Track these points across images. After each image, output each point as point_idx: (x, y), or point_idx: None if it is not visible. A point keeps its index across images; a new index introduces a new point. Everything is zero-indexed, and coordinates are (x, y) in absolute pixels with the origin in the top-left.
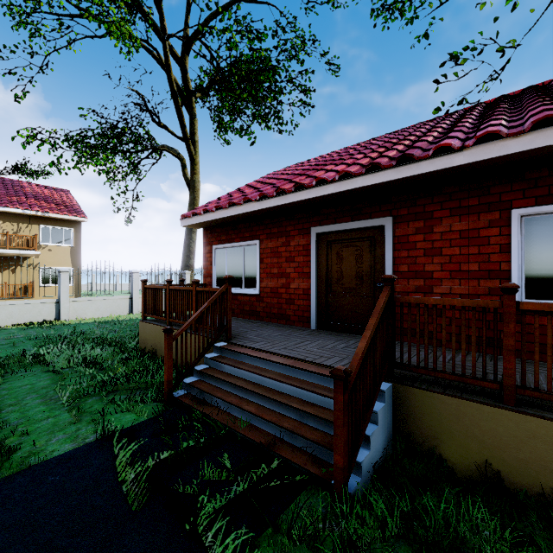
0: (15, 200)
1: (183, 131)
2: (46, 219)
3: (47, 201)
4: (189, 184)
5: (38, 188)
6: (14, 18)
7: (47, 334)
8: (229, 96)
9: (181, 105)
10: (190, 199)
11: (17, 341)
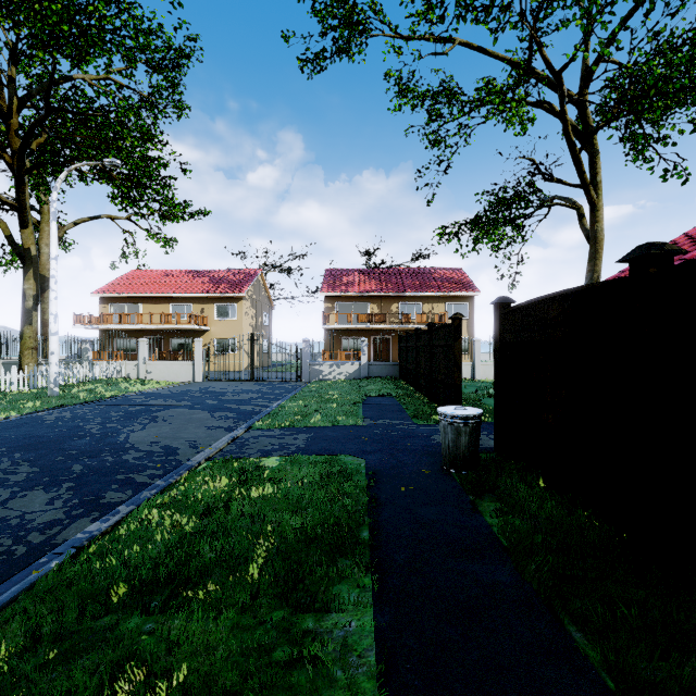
0: (430, 286)
1: (581, 179)
2: (449, 297)
3: (448, 282)
4: (588, 236)
5: (440, 272)
6: (430, 144)
7: (478, 385)
8: (649, 113)
9: (579, 152)
10: (590, 253)
11: (464, 386)
